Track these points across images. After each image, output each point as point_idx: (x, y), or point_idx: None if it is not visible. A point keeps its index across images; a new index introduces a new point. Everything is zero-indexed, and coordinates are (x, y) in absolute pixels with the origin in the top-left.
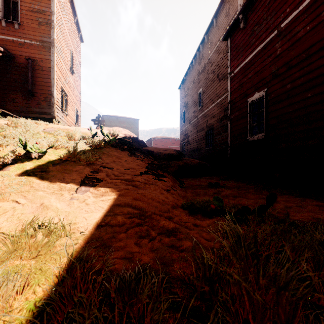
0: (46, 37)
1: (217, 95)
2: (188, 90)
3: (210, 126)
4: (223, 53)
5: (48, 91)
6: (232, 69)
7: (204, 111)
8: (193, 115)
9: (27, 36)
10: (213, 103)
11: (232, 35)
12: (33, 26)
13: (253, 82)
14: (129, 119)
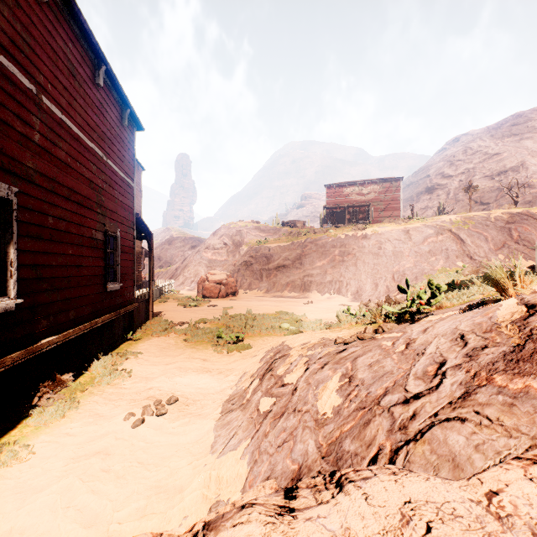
0: None
1: None
2: None
3: None
4: None
5: None
6: None
7: None
8: None
9: None
10: None
11: None
12: None
13: None
14: None
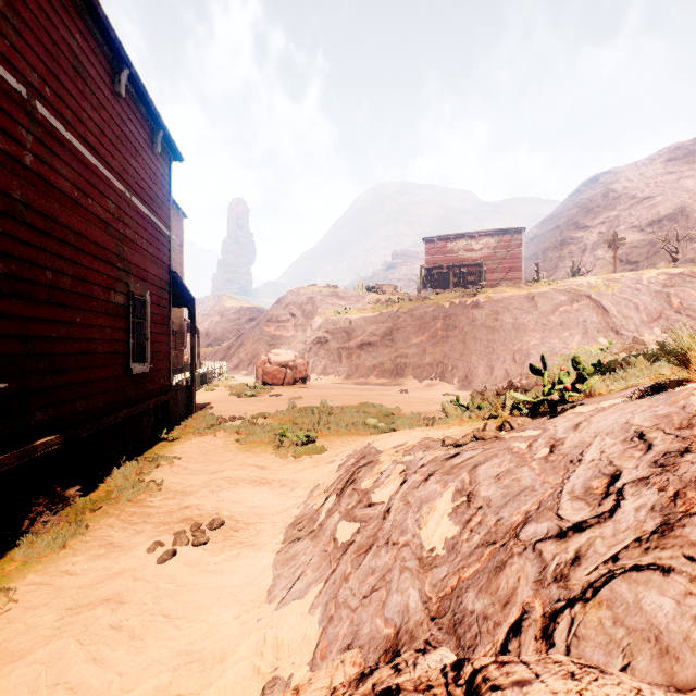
0: None
1: None
2: None
3: None
4: None
5: None
6: None
7: None
8: None
9: None
10: None
11: None
12: None
13: None
14: None
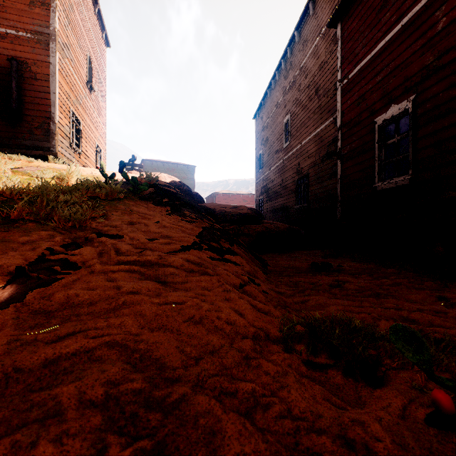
0: (43, 25)
1: (315, 123)
2: (268, 119)
3: (303, 172)
4: (325, 54)
5: (45, 113)
6: (344, 72)
7: (294, 149)
8: (275, 157)
9: (10, 24)
10: (309, 134)
11: (345, 17)
12: (21, 7)
13: (387, 88)
14: (182, 165)
